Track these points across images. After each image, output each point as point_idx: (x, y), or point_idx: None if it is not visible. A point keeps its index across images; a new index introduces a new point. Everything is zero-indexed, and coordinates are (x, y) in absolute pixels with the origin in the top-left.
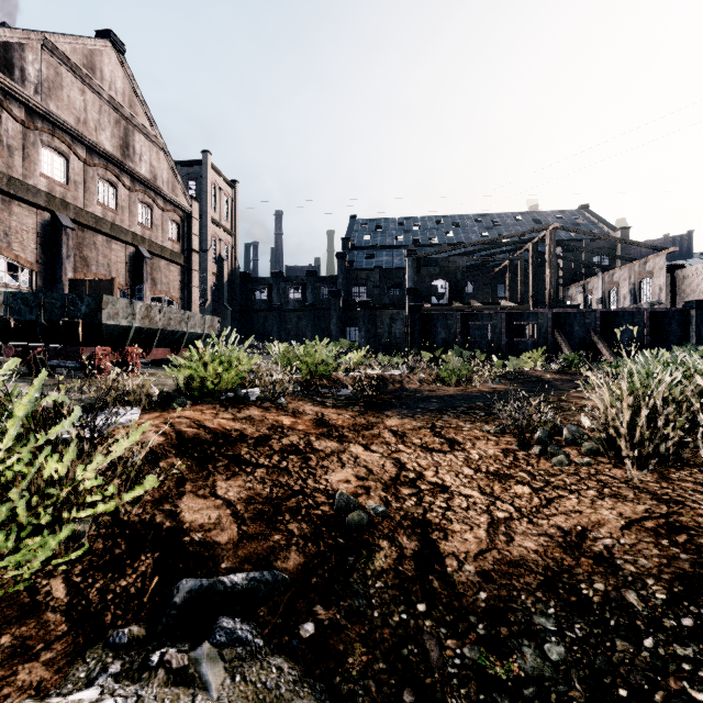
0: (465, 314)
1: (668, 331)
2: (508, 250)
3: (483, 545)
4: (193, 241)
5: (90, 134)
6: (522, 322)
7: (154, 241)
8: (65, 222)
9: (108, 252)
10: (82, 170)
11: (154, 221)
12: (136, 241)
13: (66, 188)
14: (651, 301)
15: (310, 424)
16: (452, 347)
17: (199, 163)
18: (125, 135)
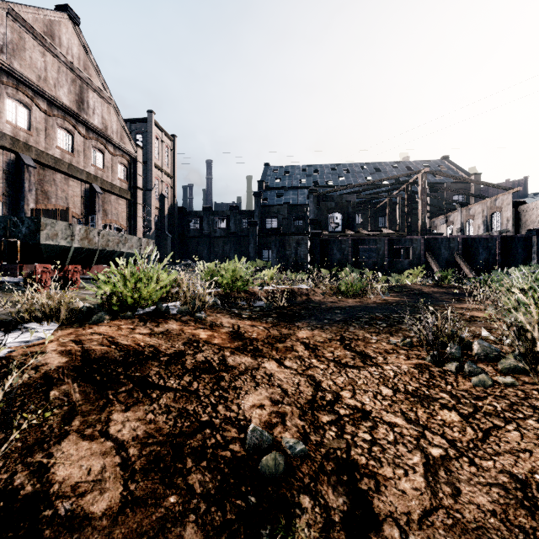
0: (355, 240)
1: (514, 253)
2: (388, 190)
3: (426, 501)
4: (138, 180)
5: (50, 90)
6: (400, 246)
7: (105, 179)
8: (27, 161)
9: (65, 187)
10: (43, 119)
11: (105, 163)
12: (90, 179)
13: (29, 133)
14: (501, 230)
15: (226, 337)
16: (345, 266)
17: (145, 120)
18: (80, 92)
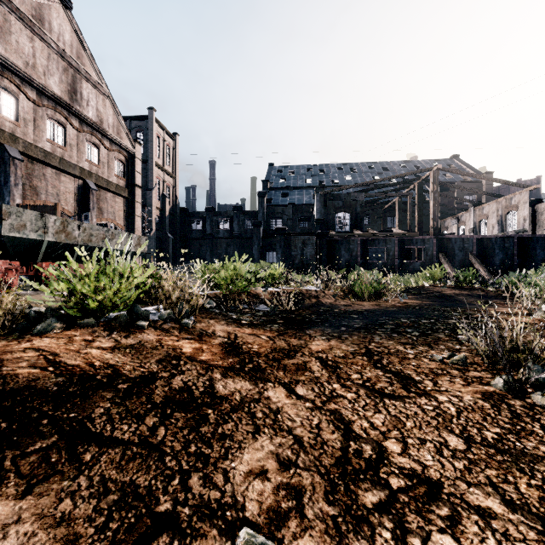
0: (364, 240)
1: (533, 253)
2: (397, 189)
3: None
4: (136, 177)
5: (39, 78)
6: (411, 246)
7: (101, 176)
8: (13, 153)
9: (57, 183)
10: (32, 110)
11: (101, 159)
12: (84, 174)
13: (15, 124)
14: (517, 229)
15: (217, 351)
16: (353, 267)
17: (145, 117)
18: (73, 82)
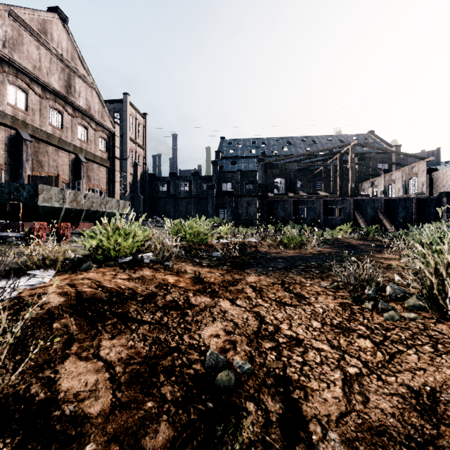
0: (296, 200)
1: (428, 211)
2: (323, 159)
3: (342, 406)
4: (116, 151)
5: (43, 77)
6: (333, 206)
7: (89, 151)
8: (25, 136)
9: (56, 157)
10: (38, 102)
11: (89, 137)
12: (76, 150)
13: (26, 113)
14: (417, 192)
15: (189, 282)
16: (287, 222)
17: (121, 101)
18: (68, 79)
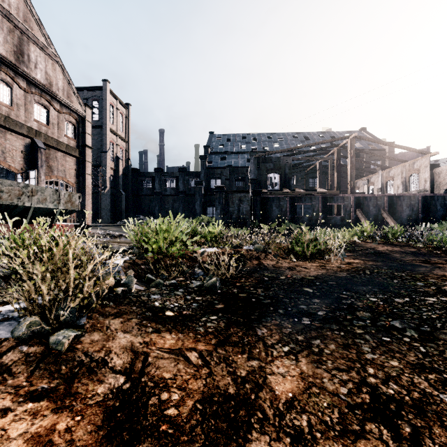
0: (292, 197)
1: (434, 210)
2: (319, 154)
3: None
4: (87, 138)
5: None
6: (333, 203)
7: (50, 135)
8: None
9: (2, 140)
10: None
11: (50, 120)
12: (32, 134)
13: None
14: (419, 189)
15: (86, 439)
16: (283, 221)
17: (100, 88)
18: (20, 44)
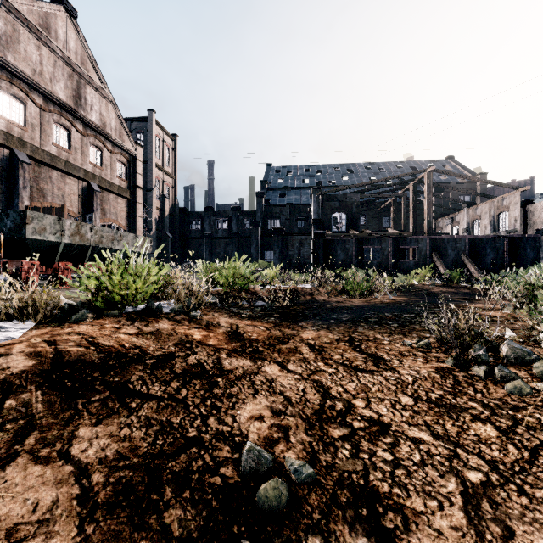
0: (359, 240)
1: (523, 253)
2: (392, 190)
3: None
4: (138, 179)
5: (45, 84)
6: (405, 246)
7: (103, 177)
8: (22, 157)
9: (62, 185)
10: (39, 115)
11: (103, 161)
12: (88, 177)
13: (23, 129)
14: (508, 230)
15: (222, 338)
16: (349, 266)
17: (145, 119)
18: (78, 87)
